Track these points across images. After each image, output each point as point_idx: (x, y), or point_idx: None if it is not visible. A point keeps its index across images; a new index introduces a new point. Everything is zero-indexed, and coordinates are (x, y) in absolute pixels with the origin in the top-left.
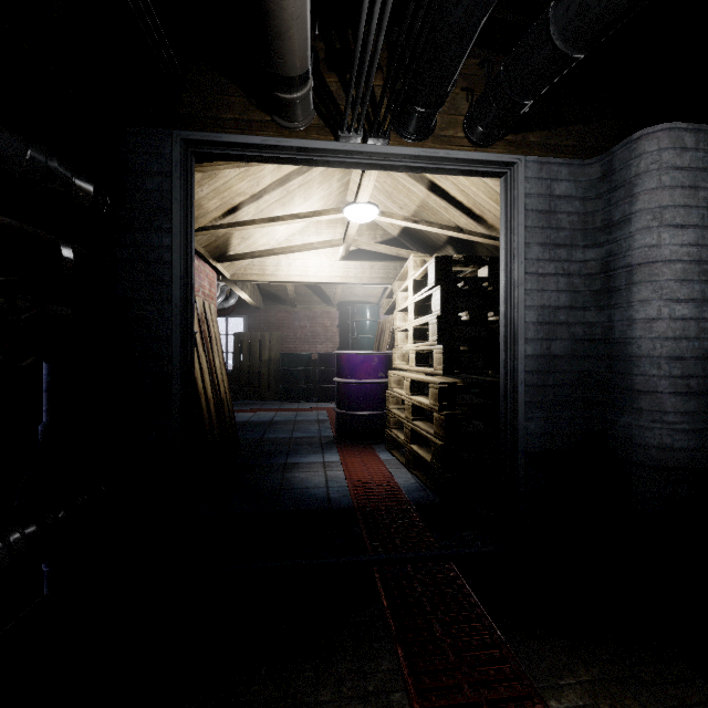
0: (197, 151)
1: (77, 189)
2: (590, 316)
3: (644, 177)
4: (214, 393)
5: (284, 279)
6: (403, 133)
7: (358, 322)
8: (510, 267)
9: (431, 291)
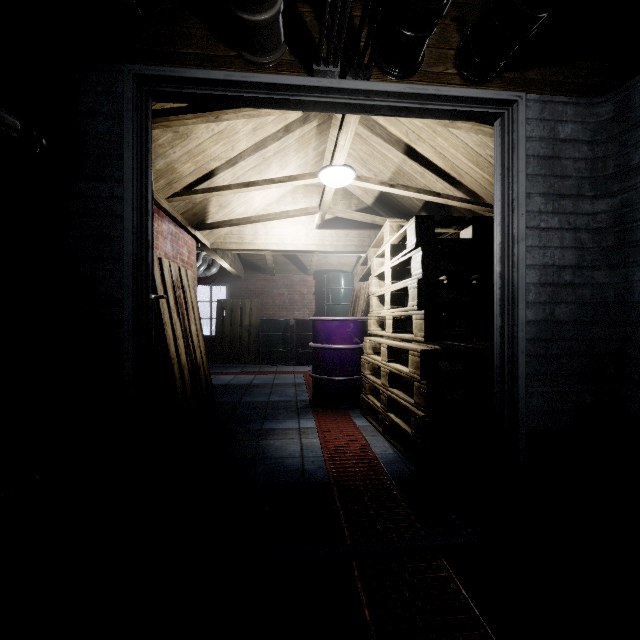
0: (153, 89)
1: None
2: (599, 277)
3: None
4: (188, 359)
5: (262, 247)
6: (386, 68)
7: (333, 290)
8: (508, 220)
9: (411, 254)
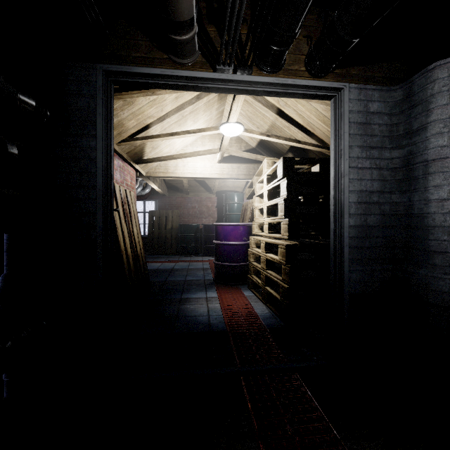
0: (115, 79)
1: (22, 102)
2: (395, 198)
3: (437, 96)
4: (132, 251)
5: (181, 175)
6: (262, 67)
7: (229, 204)
8: (338, 162)
9: (280, 182)
